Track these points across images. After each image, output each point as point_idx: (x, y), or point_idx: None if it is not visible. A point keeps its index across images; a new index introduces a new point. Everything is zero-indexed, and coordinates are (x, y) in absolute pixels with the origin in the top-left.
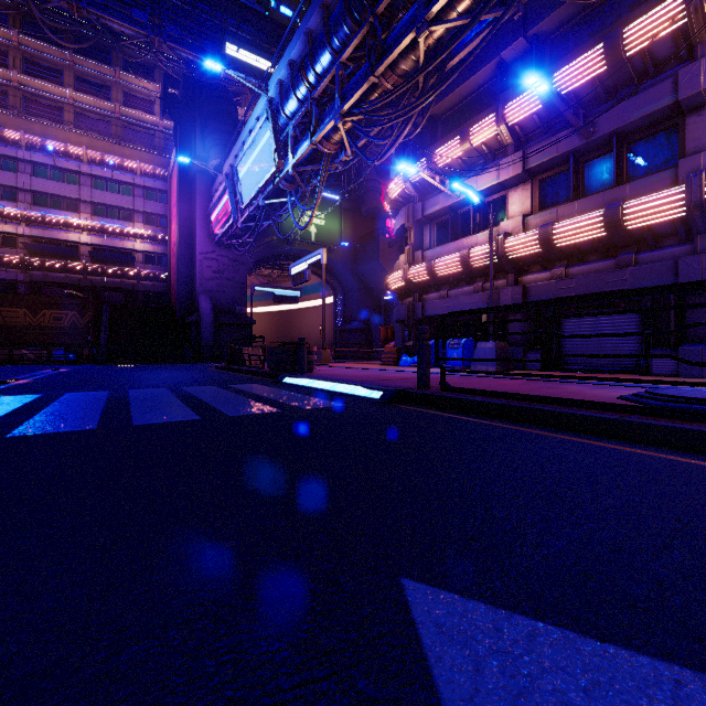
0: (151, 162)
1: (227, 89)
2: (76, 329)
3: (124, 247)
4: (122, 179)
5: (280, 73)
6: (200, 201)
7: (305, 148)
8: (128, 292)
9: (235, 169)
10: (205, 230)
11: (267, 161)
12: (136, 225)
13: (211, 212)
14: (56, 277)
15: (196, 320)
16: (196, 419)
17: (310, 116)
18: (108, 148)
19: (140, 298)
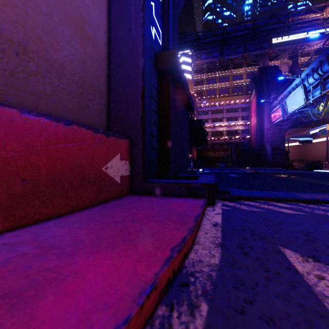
0: (243, 98)
1: (277, 66)
2: (224, 157)
3: (235, 129)
4: (235, 107)
5: (307, 72)
6: (266, 110)
7: (318, 95)
8: (236, 144)
9: (285, 101)
10: (268, 120)
11: (300, 100)
12: (239, 121)
13: (271, 114)
14: (217, 142)
15: (265, 153)
16: (303, 173)
17: (320, 84)
18: (230, 98)
19: (240, 145)
